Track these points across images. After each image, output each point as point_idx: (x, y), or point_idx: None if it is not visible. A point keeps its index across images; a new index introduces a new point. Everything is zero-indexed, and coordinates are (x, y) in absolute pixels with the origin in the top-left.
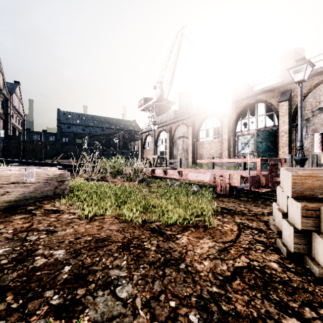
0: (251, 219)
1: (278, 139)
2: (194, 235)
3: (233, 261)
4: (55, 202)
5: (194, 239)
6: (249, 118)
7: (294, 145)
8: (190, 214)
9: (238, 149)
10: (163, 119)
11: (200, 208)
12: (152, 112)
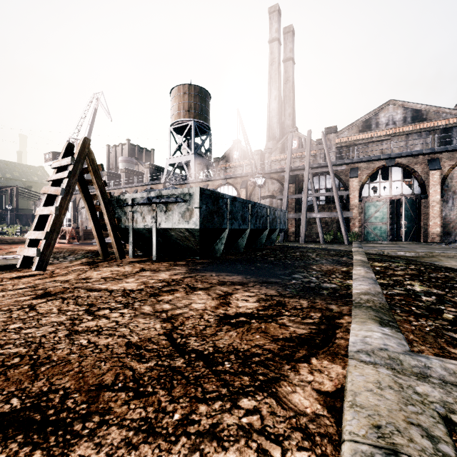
0: None
1: None
2: None
3: None
4: None
5: None
6: None
7: None
8: None
9: None
10: None
11: None
12: None
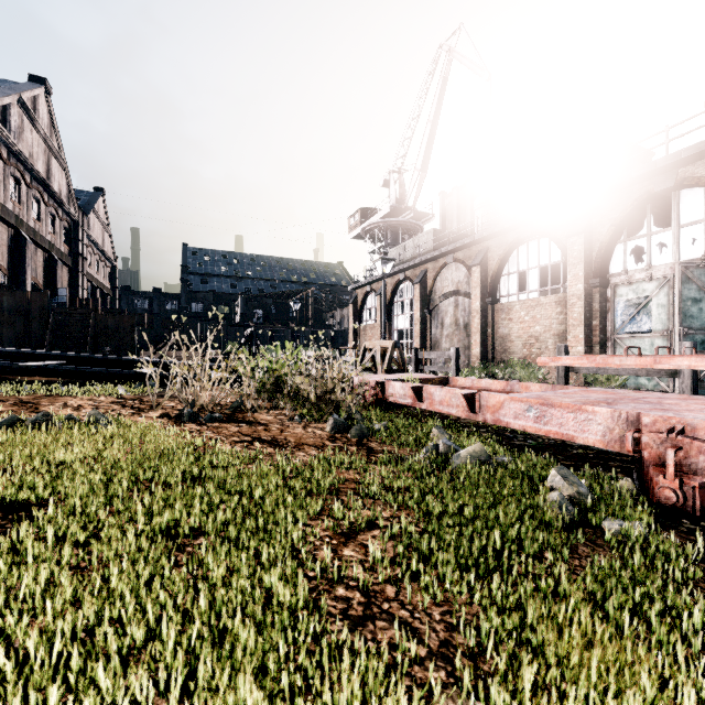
0: None
1: None
2: None
3: None
4: None
5: None
6: (650, 235)
7: None
8: None
9: (615, 321)
10: (405, 254)
11: None
12: (380, 240)
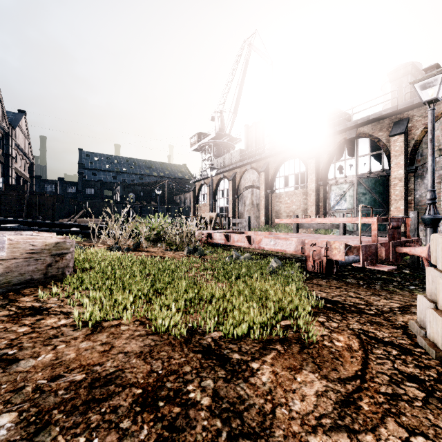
0: (377, 323)
1: (389, 189)
2: (283, 364)
3: (375, 435)
4: (43, 290)
5: (285, 374)
6: (346, 160)
7: (413, 198)
8: (272, 315)
9: (330, 203)
10: (224, 163)
11: (288, 302)
12: (209, 153)
